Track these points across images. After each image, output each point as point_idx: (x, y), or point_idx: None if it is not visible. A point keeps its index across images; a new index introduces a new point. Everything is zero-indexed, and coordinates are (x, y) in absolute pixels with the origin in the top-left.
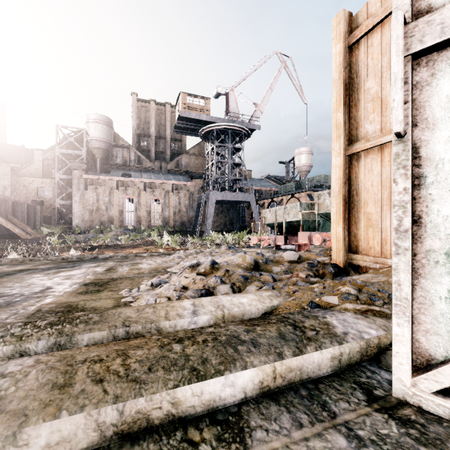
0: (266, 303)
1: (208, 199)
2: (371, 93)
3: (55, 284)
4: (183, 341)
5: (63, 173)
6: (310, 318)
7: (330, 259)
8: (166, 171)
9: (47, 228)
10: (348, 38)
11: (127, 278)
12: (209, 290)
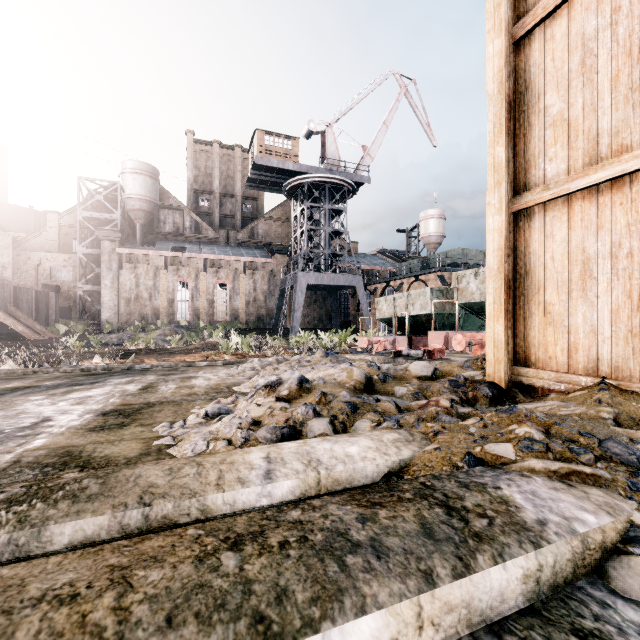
0: (390, 455)
1: (296, 283)
2: (551, 114)
3: (58, 413)
4: (243, 545)
5: (88, 246)
6: (472, 489)
7: (483, 374)
8: (236, 244)
9: (64, 325)
10: (513, 29)
11: (170, 403)
12: (294, 428)
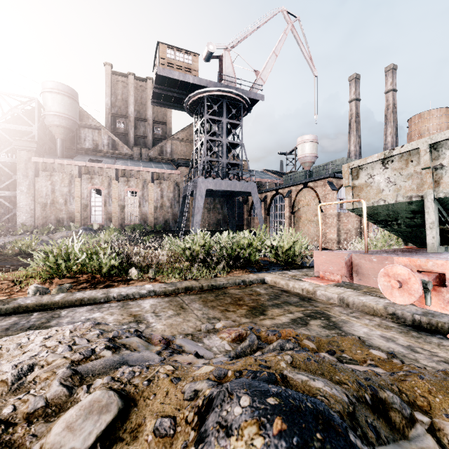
0: None
1: (196, 188)
2: None
3: None
4: None
5: (10, 156)
6: None
7: None
8: (148, 159)
9: None
10: None
11: None
12: None
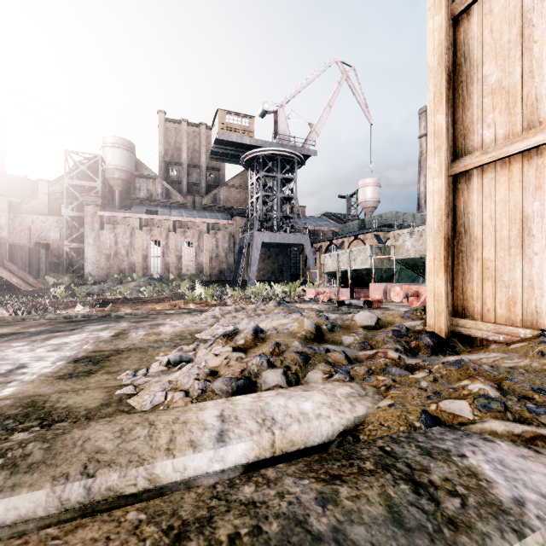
0: (344, 412)
1: (252, 241)
2: (489, 83)
3: (34, 359)
4: (187, 540)
5: (74, 209)
6: (436, 457)
7: (423, 324)
8: (201, 208)
9: (53, 278)
10: (452, 5)
11: (138, 350)
12: (249, 379)
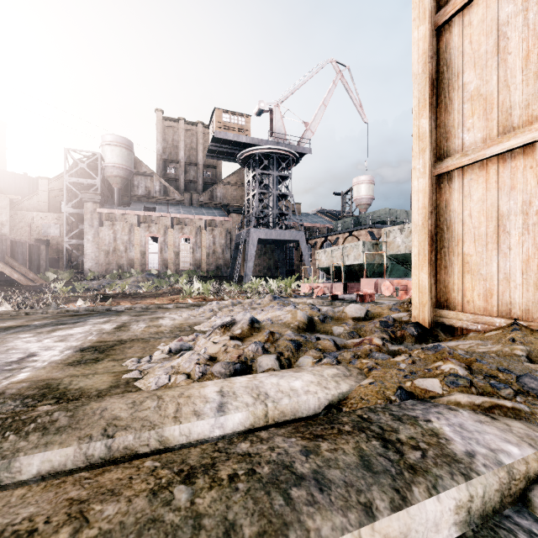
0: (330, 389)
1: (248, 238)
2: (469, 90)
3: (43, 349)
4: (195, 478)
5: (73, 206)
6: (405, 421)
7: (409, 315)
8: (198, 205)
9: (53, 273)
10: (435, 17)
11: (140, 340)
12: (246, 363)
